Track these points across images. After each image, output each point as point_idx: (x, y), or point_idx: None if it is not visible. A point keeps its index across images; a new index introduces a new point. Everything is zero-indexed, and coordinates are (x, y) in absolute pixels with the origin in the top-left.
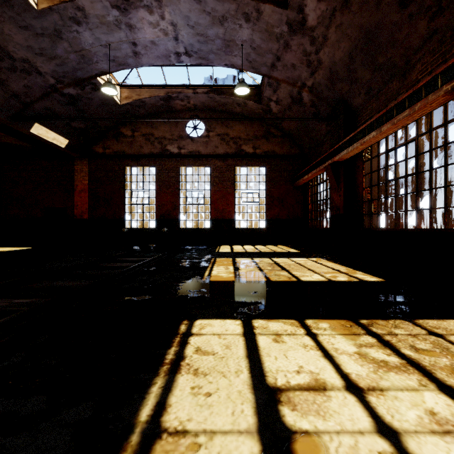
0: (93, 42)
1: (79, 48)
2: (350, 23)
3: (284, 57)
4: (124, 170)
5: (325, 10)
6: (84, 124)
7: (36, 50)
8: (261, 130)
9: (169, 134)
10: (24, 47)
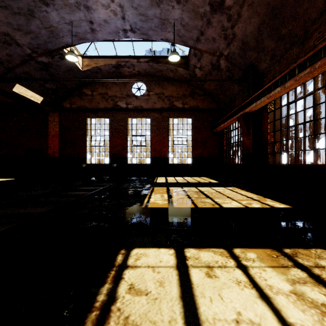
0: (59, 21)
1: (49, 25)
2: (259, 1)
3: (206, 32)
4: (85, 120)
5: None
6: (55, 85)
7: (14, 25)
8: (188, 91)
9: (119, 93)
10: (5, 23)
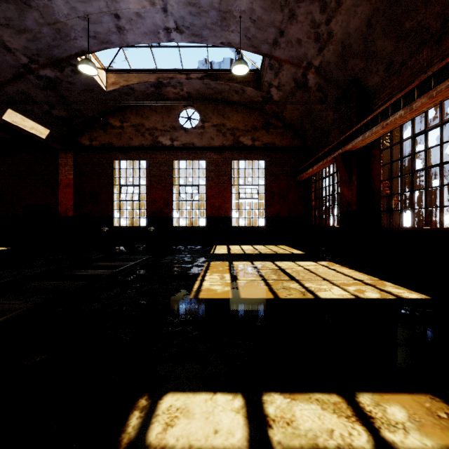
0: (69, 13)
1: (53, 20)
2: None
3: (288, 30)
4: (112, 164)
5: None
6: (67, 112)
7: (1, 19)
8: (260, 121)
9: (161, 125)
10: None
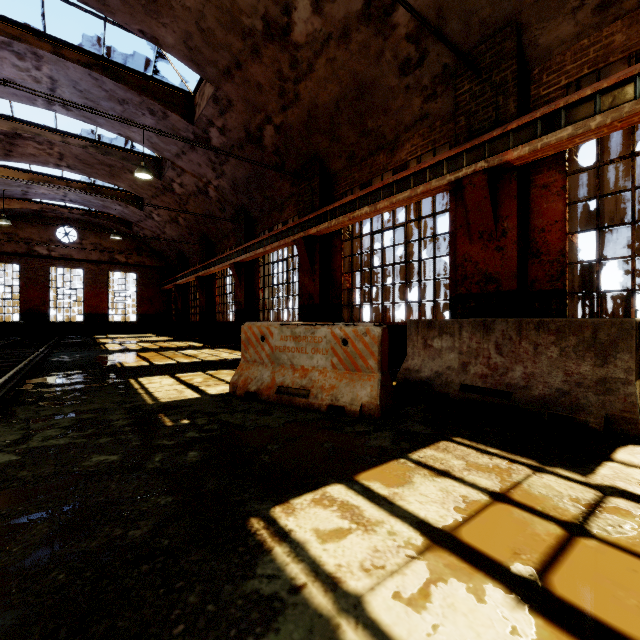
0: None
1: None
2: (174, 228)
3: (145, 222)
4: None
5: (163, 220)
6: None
7: None
8: (133, 245)
9: (38, 236)
10: None
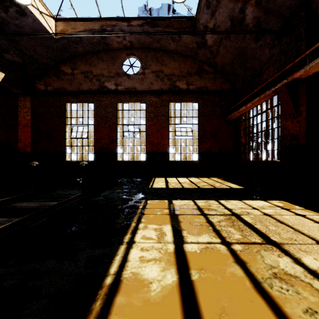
0: None
1: None
2: None
3: None
4: (64, 106)
5: None
6: (20, 58)
7: None
8: (194, 67)
9: (107, 71)
10: None
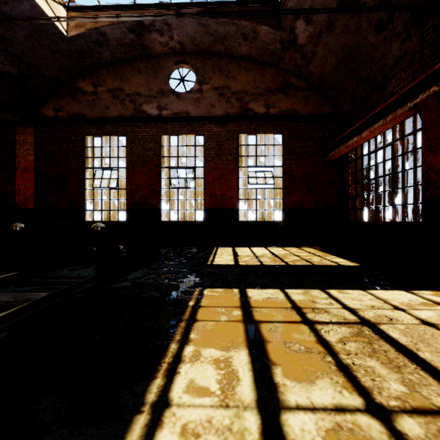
0: None
1: None
2: None
3: None
4: (83, 141)
5: None
6: (16, 67)
7: None
8: (276, 81)
9: (146, 88)
10: None
